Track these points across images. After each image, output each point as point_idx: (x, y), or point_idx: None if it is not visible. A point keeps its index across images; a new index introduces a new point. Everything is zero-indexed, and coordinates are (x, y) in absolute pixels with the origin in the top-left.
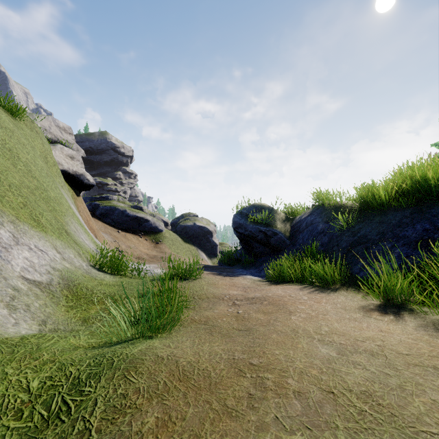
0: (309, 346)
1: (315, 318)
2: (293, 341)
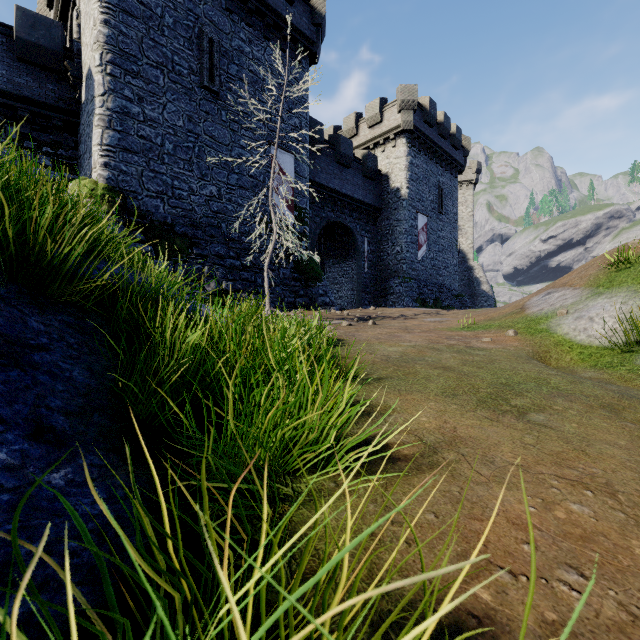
0: (561, 423)
1: (543, 460)
2: (585, 431)
